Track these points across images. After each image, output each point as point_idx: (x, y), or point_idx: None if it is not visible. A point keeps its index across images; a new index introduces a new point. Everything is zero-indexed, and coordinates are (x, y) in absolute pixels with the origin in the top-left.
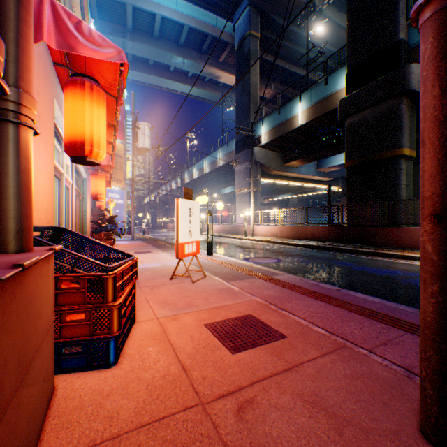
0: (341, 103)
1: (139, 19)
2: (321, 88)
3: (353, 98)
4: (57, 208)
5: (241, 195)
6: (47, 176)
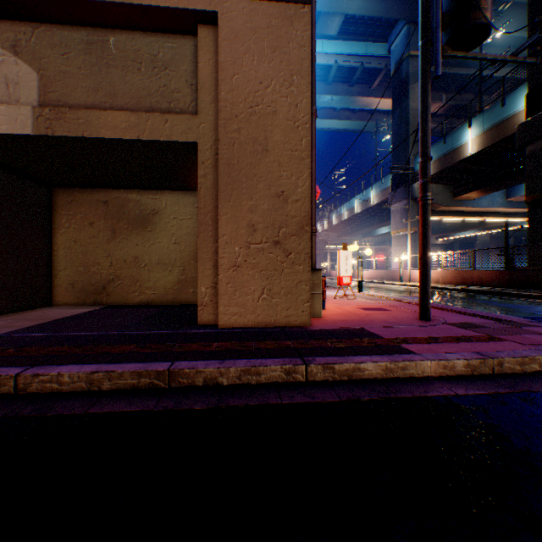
0: (519, 129)
1: None
2: (496, 110)
3: (533, 123)
4: None
5: (397, 237)
6: None
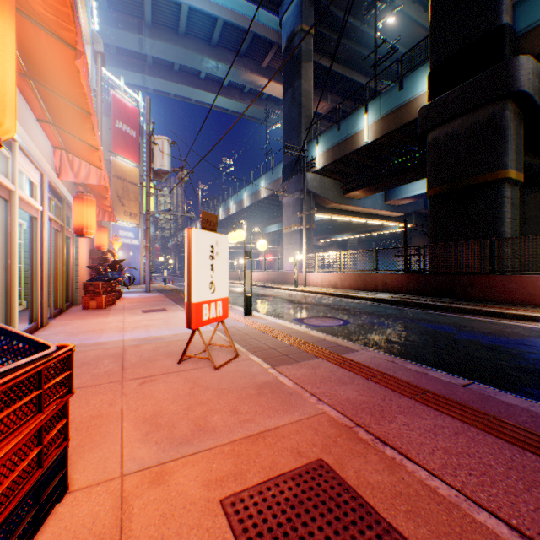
0: (422, 112)
1: (160, 10)
2: (394, 94)
3: (438, 105)
4: (4, 246)
5: (290, 234)
6: None
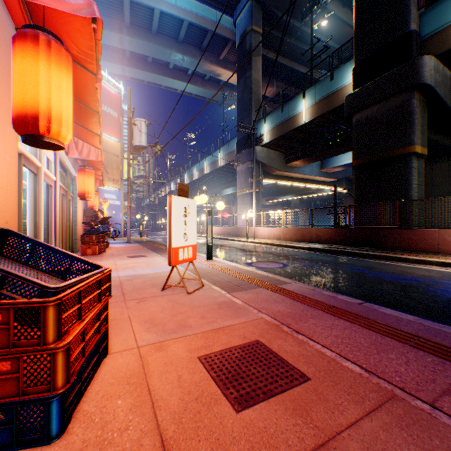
0: (348, 99)
1: (137, 14)
2: (326, 84)
3: (360, 94)
4: (34, 207)
5: (242, 196)
6: (2, 165)
